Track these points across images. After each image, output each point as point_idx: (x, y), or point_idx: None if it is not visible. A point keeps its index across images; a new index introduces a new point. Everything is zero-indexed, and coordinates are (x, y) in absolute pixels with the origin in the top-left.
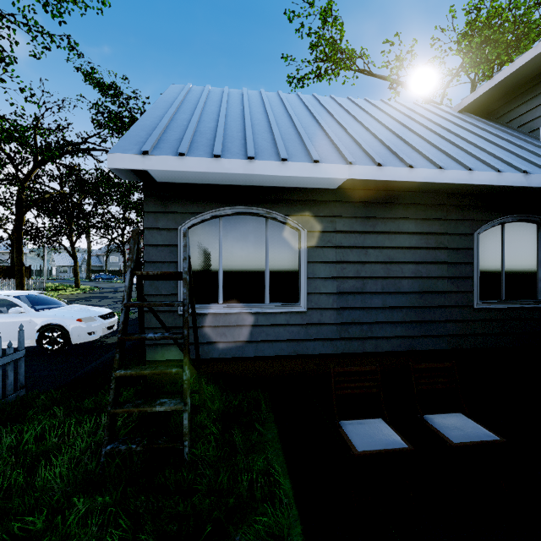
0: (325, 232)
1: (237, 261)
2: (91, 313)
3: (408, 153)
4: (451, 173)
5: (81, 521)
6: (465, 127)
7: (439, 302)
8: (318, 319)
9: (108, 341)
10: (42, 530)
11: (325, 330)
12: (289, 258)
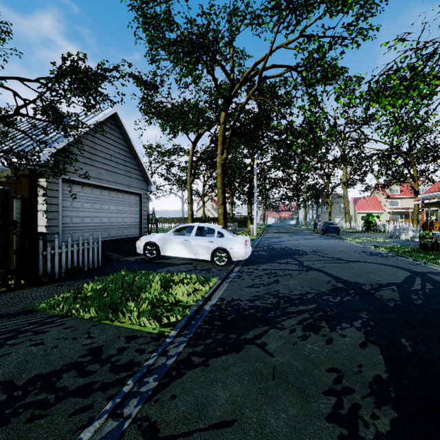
0: None
1: None
2: None
3: None
4: None
5: None
6: None
7: None
8: None
9: (144, 256)
10: None
11: None
12: None
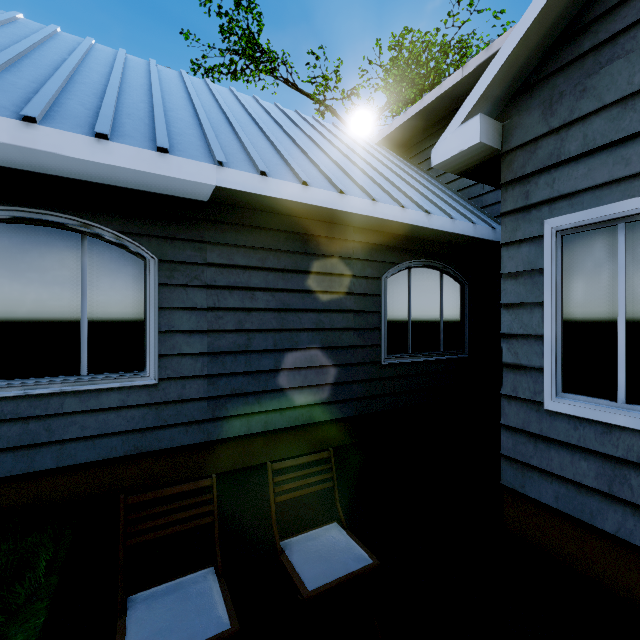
0: (191, 263)
1: (18, 304)
2: None
3: (308, 169)
4: (354, 201)
5: None
6: (379, 158)
7: (344, 359)
8: (178, 393)
9: None
10: None
11: (189, 410)
12: (128, 301)
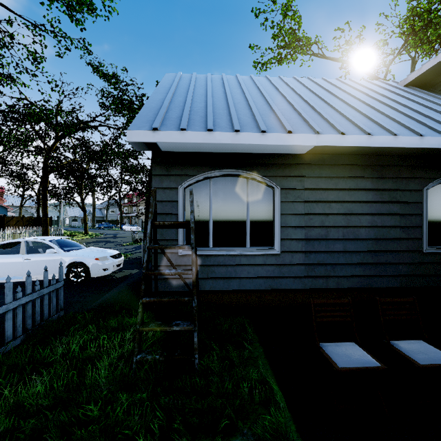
0: (295, 189)
1: (223, 213)
2: (105, 253)
3: (365, 123)
4: (404, 139)
5: (125, 411)
6: (412, 99)
7: (392, 247)
8: (289, 260)
9: (117, 276)
10: (97, 416)
11: (295, 270)
12: (265, 210)
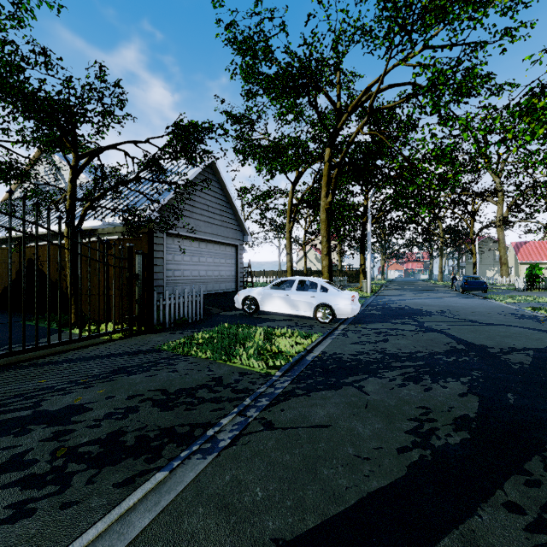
0: None
1: None
2: None
3: None
4: None
5: None
6: None
7: None
8: None
9: (242, 311)
10: None
11: None
12: None
